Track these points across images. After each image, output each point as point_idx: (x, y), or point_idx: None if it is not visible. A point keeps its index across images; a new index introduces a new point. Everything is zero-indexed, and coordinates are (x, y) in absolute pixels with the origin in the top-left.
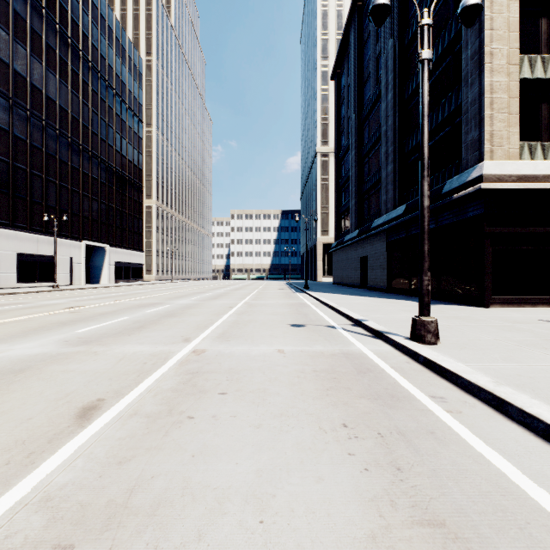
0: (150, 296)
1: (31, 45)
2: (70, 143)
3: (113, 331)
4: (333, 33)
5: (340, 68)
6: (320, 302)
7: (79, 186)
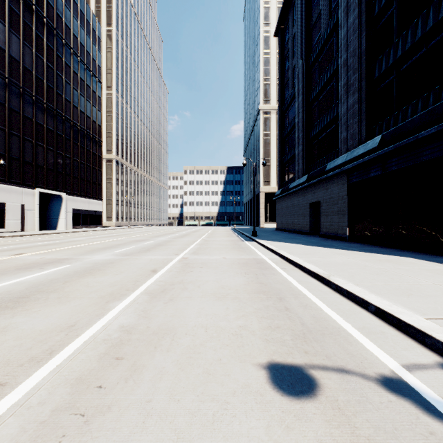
0: (74, 247)
1: None
2: (22, 92)
3: None
4: (274, 1)
5: (284, 23)
6: (281, 257)
7: (32, 136)
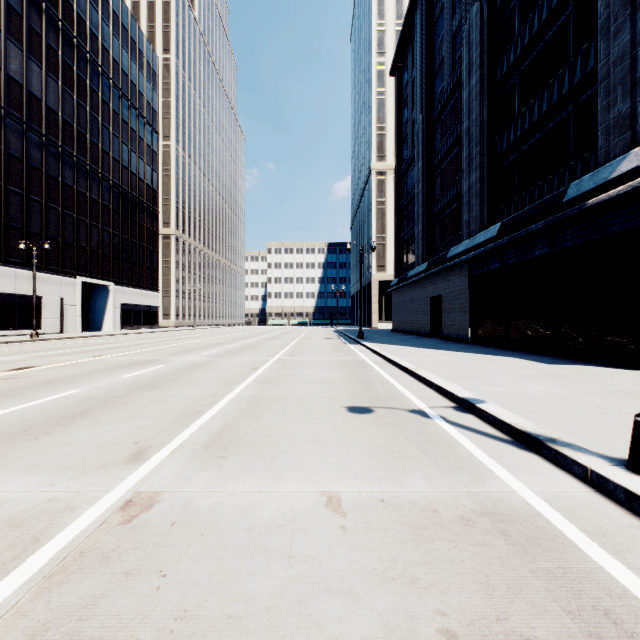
0: (150, 350)
1: (6, 25)
2: (61, 153)
3: (17, 425)
4: (391, 23)
5: (402, 60)
6: (384, 358)
7: (73, 209)
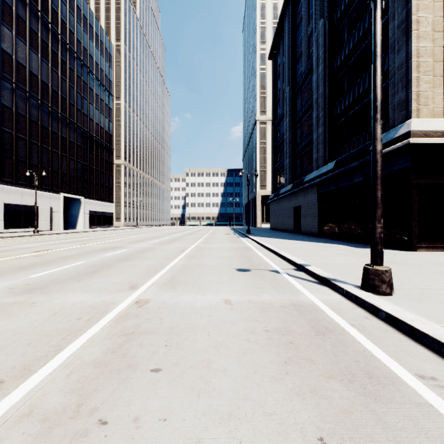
0: (114, 240)
1: (16, 29)
2: (51, 111)
3: (64, 276)
4: (269, 22)
5: (276, 49)
6: (261, 245)
7: (58, 148)
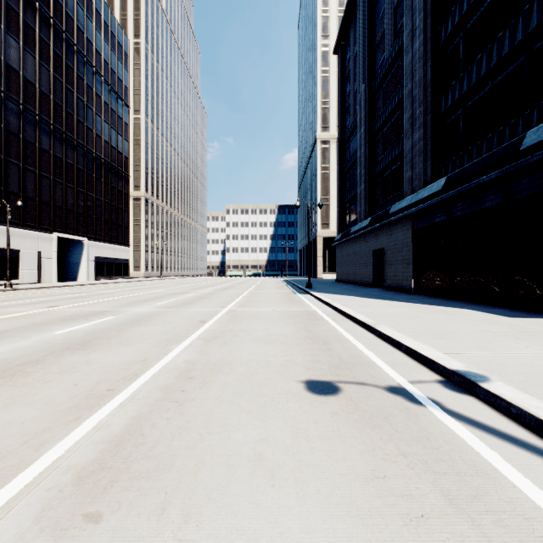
0: (108, 300)
1: None
2: (38, 121)
3: None
4: (334, 9)
5: (345, 39)
6: (335, 309)
7: (50, 171)
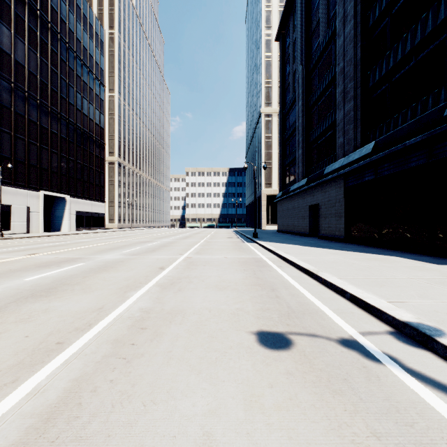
0: (82, 248)
1: None
2: (27, 97)
3: None
4: (275, 5)
5: (285, 28)
6: (279, 257)
7: (37, 139)
